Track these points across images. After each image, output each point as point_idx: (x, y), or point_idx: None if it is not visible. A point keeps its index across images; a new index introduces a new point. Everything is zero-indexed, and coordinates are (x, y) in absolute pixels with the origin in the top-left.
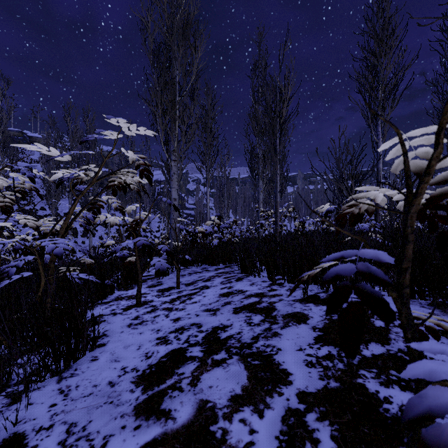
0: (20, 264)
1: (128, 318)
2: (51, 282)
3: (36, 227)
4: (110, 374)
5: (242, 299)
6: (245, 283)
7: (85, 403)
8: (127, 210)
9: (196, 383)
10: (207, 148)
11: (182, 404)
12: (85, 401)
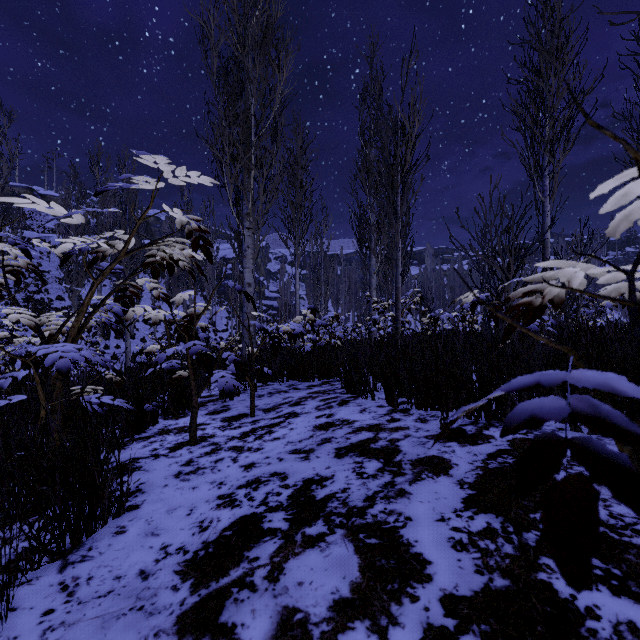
0: (5, 383)
1: (176, 462)
2: (57, 410)
3: (35, 326)
4: (143, 558)
5: (348, 435)
6: (352, 408)
7: (100, 609)
8: (176, 300)
9: (277, 576)
10: (296, 211)
11: (254, 615)
12: (99, 605)
